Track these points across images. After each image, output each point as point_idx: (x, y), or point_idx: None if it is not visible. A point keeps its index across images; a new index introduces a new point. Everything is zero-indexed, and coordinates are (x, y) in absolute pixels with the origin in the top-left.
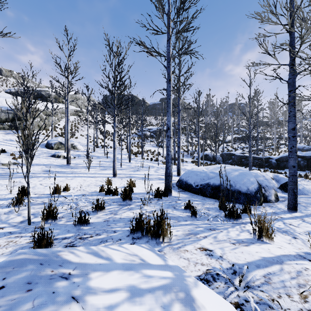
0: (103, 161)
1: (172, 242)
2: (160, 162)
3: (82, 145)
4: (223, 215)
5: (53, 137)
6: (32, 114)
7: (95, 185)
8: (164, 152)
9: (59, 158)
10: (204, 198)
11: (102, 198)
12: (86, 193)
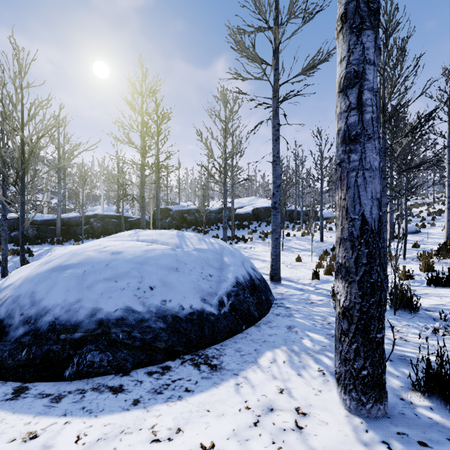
0: None
1: None
2: None
3: None
4: (391, 316)
5: None
6: None
7: None
8: None
9: None
10: (267, 325)
11: None
12: None
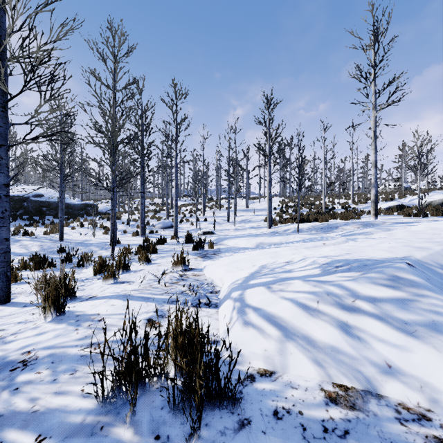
0: None
1: None
2: None
3: None
4: None
5: None
6: None
7: None
8: None
9: None
10: None
11: None
12: None
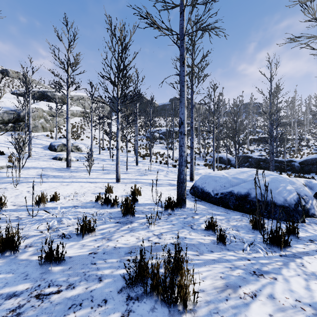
0: (108, 163)
1: (198, 312)
2: (169, 165)
3: (88, 147)
4: (261, 239)
5: (58, 139)
6: None
7: (93, 193)
8: (174, 154)
9: (60, 161)
10: (227, 210)
11: (96, 213)
12: (78, 204)
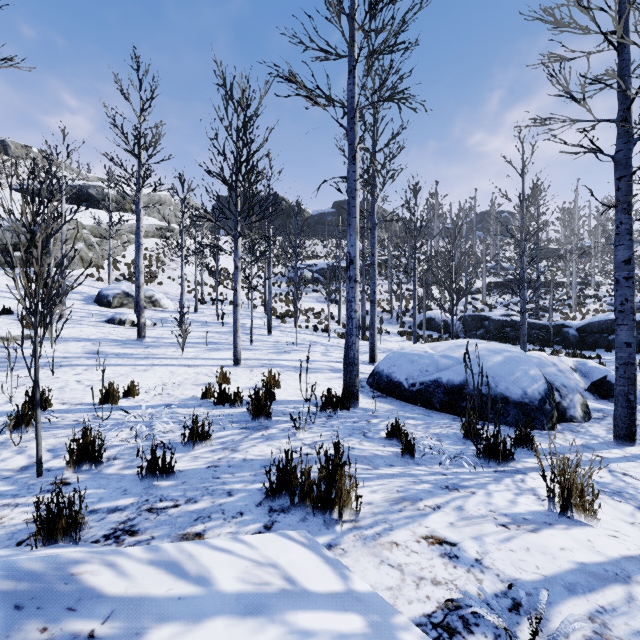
0: (214, 331)
1: (361, 521)
2: (333, 334)
3: (172, 299)
4: (473, 452)
5: (112, 282)
6: (46, 228)
7: (195, 384)
8: (342, 313)
9: (122, 326)
10: (429, 411)
11: (206, 414)
12: (173, 402)
